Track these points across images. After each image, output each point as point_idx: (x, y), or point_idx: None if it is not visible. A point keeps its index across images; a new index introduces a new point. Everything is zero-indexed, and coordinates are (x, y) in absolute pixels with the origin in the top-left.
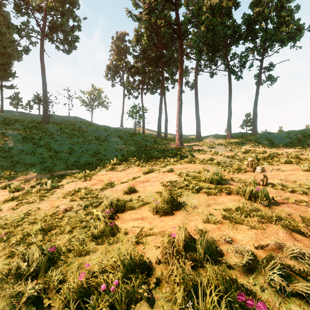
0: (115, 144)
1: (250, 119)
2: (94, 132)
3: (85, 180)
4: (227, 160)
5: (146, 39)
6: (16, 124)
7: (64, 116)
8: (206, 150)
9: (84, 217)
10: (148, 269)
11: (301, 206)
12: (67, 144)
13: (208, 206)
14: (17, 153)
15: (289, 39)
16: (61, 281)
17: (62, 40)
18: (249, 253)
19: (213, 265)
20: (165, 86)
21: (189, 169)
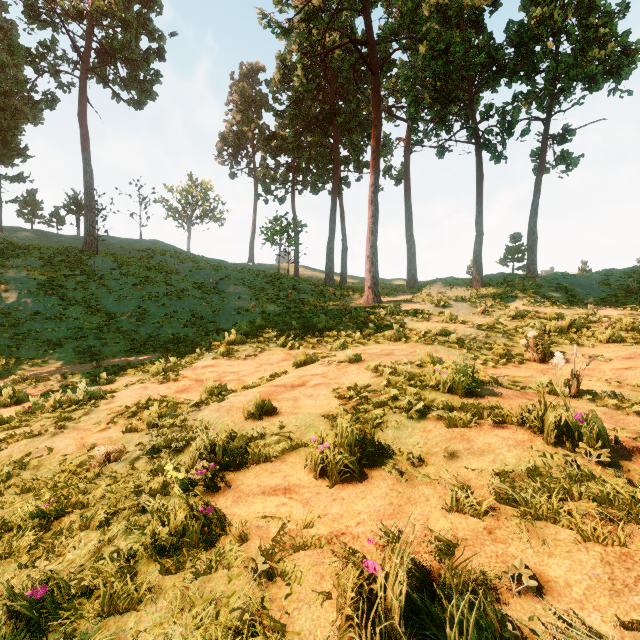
0: (236, 299)
1: (520, 245)
2: (192, 274)
3: (165, 379)
4: (479, 334)
5: (302, 75)
6: (26, 256)
7: (131, 240)
8: (431, 313)
9: (145, 480)
10: None
11: None
12: (134, 299)
13: (452, 457)
14: (26, 319)
15: (608, 76)
16: None
17: (126, 81)
18: None
19: None
20: (343, 177)
21: (396, 355)
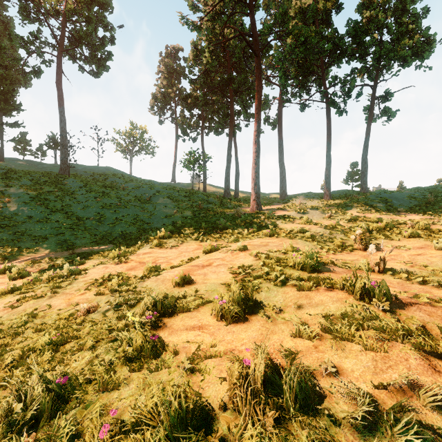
0: (164, 207)
1: (357, 170)
2: (134, 190)
3: (119, 262)
4: (325, 232)
5: (208, 56)
6: (21, 178)
7: (91, 166)
8: (295, 217)
9: (114, 323)
10: (208, 418)
11: (438, 309)
12: (95, 207)
13: (299, 308)
14: (23, 221)
15: (414, 57)
16: (73, 435)
17: (88, 58)
18: (367, 399)
19: (309, 417)
20: (236, 124)
21: (270, 246)
